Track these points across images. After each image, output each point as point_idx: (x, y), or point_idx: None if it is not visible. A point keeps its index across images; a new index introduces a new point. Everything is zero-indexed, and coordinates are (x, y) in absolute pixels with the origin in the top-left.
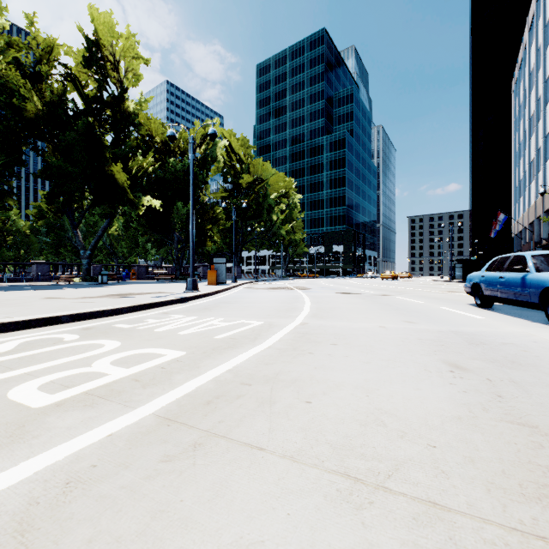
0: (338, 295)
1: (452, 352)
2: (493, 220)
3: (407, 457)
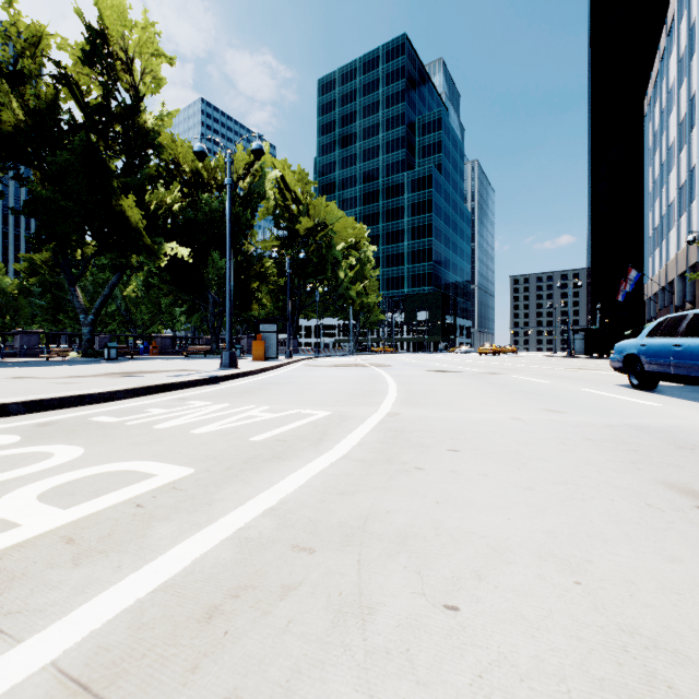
0: (431, 373)
1: (663, 464)
2: (621, 279)
3: None
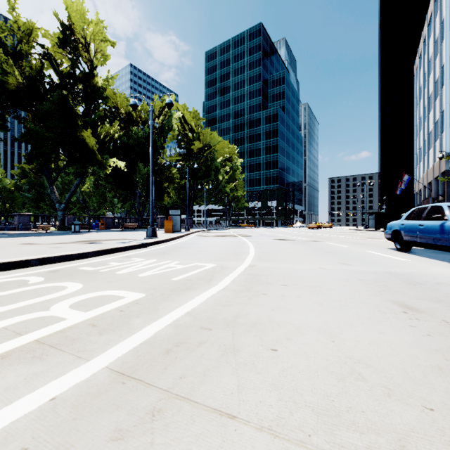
0: (276, 241)
1: (395, 292)
2: (399, 180)
3: (408, 427)
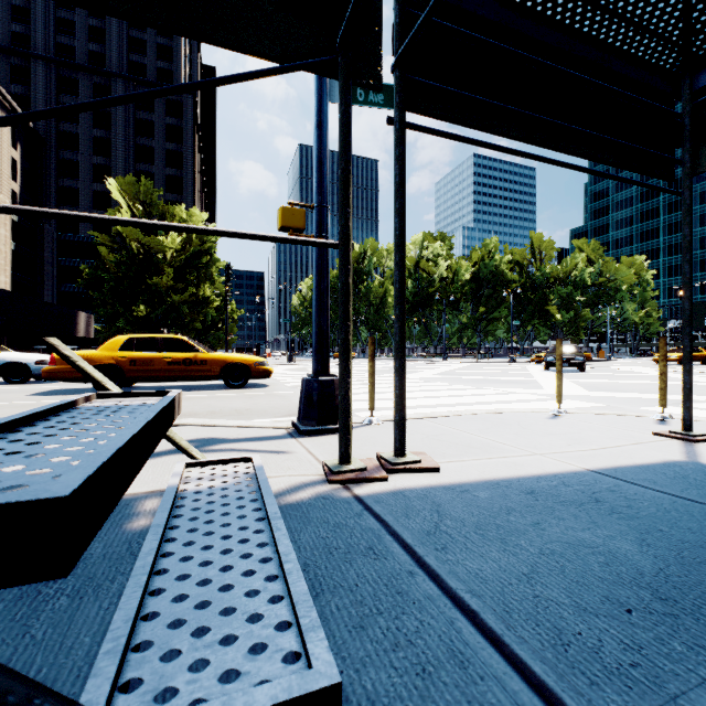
0: None
1: None
2: None
3: None
